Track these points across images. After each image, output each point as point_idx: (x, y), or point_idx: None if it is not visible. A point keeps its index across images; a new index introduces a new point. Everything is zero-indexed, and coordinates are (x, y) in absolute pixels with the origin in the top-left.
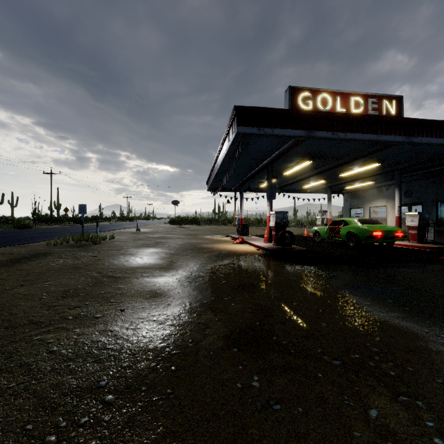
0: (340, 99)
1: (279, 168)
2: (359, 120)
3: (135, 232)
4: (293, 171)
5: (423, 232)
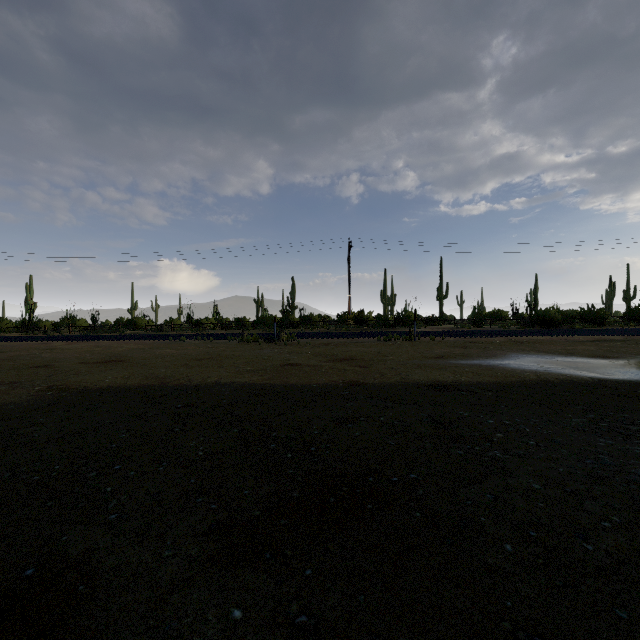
0: None
1: None
2: None
3: None
4: None
5: None
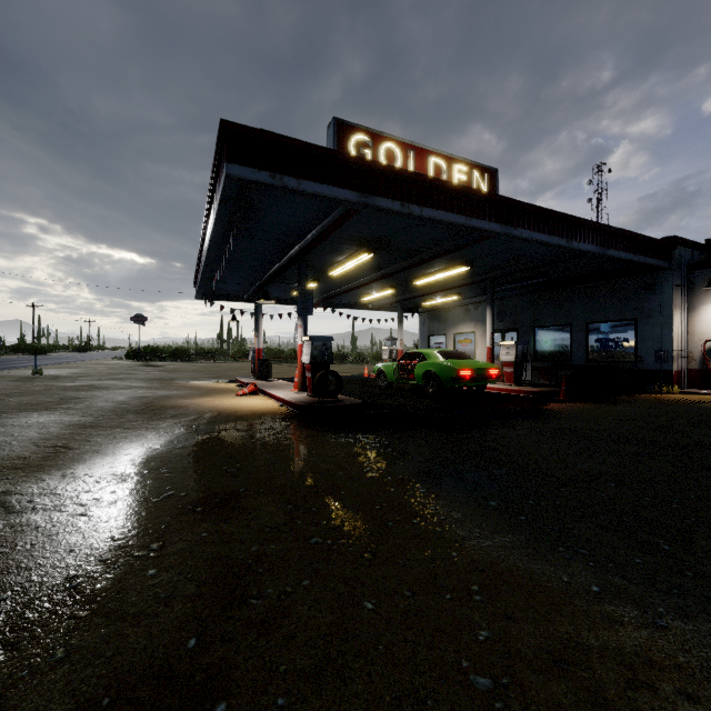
0: (415, 157)
1: (321, 264)
2: (442, 189)
3: (28, 377)
4: (344, 269)
5: (521, 370)
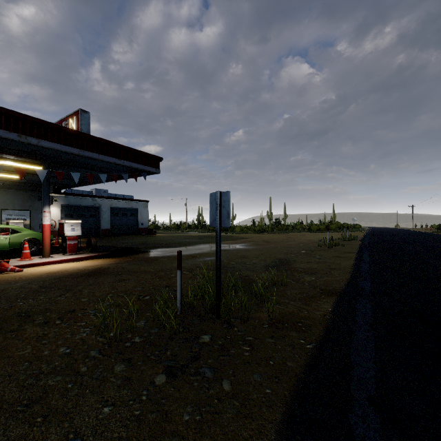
0: None
1: None
2: None
3: None
4: None
5: None
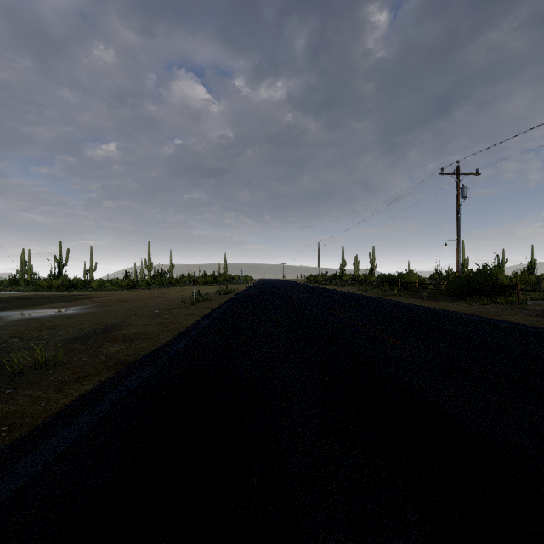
0: None
1: None
2: None
3: None
4: None
5: None
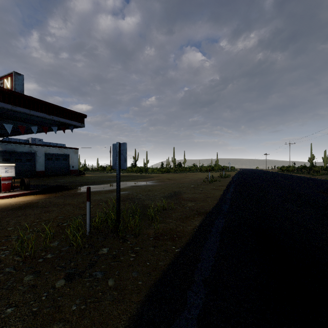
0: None
1: None
2: None
3: None
4: None
5: None
